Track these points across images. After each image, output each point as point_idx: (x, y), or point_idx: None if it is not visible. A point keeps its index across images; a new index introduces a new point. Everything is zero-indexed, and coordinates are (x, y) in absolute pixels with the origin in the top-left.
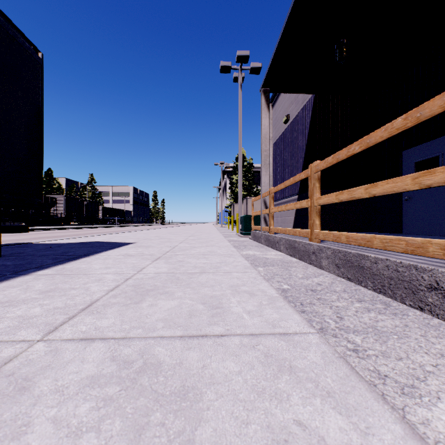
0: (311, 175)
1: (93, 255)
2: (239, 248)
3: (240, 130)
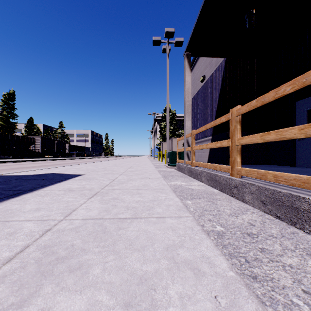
0: (232, 118)
1: (37, 190)
2: (168, 178)
3: (168, 88)
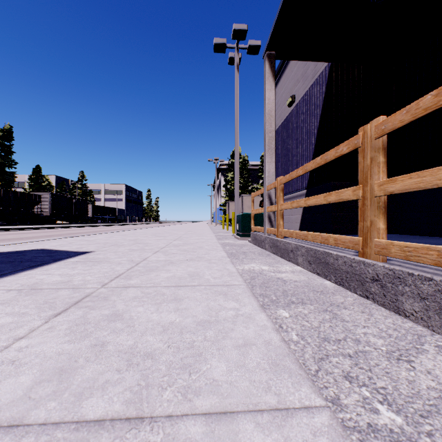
0: (364, 144)
1: None
2: (238, 258)
3: (237, 117)
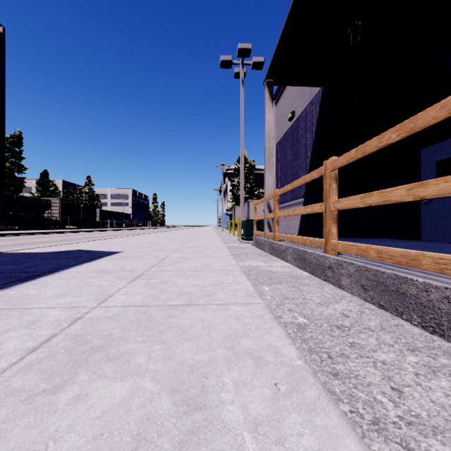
0: (325, 174)
1: (59, 272)
2: (240, 257)
3: (242, 128)
